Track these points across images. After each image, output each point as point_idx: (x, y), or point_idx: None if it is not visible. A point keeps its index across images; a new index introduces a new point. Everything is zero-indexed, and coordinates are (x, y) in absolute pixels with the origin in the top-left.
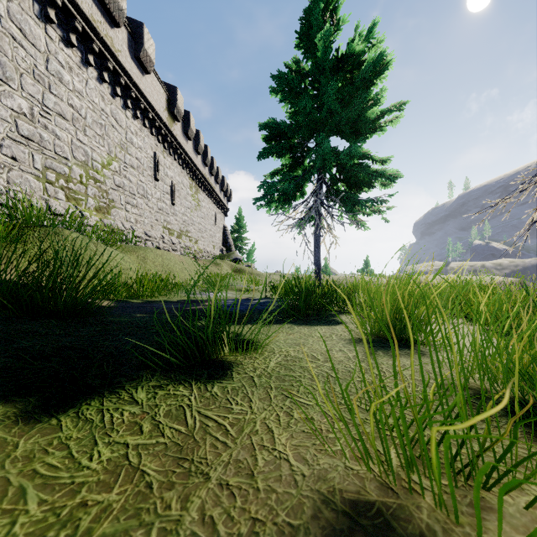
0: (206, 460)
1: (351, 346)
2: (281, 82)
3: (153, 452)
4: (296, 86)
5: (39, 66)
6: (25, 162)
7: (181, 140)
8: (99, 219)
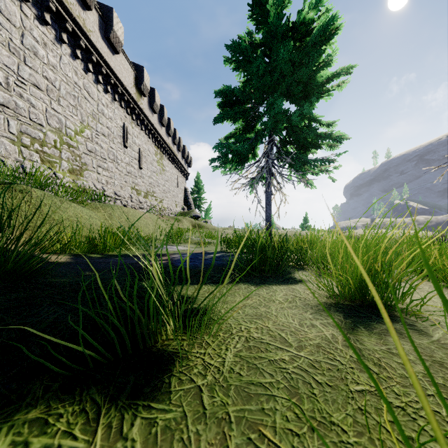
0: None
1: (323, 318)
2: (235, 51)
3: None
4: (249, 55)
5: (15, 40)
6: (0, 126)
7: (147, 113)
8: (72, 180)
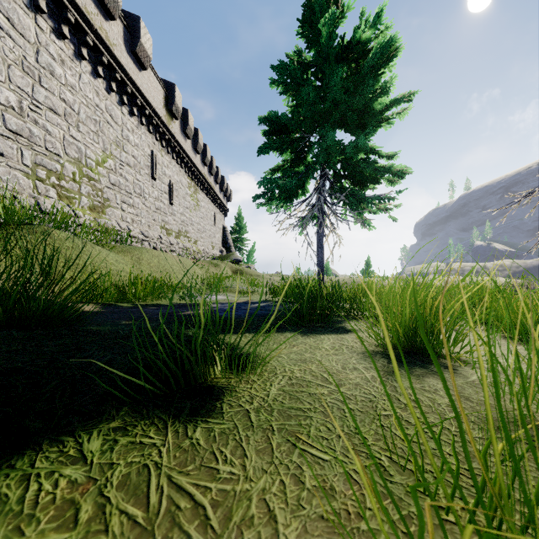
0: None
1: (366, 363)
2: (282, 73)
3: None
4: (298, 77)
5: (29, 58)
6: (13, 158)
7: (180, 138)
8: (93, 218)
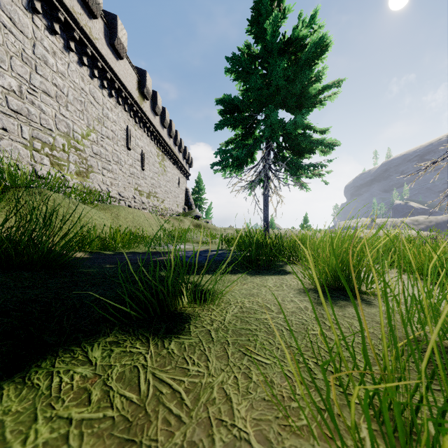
0: (157, 442)
1: (301, 297)
2: (235, 63)
3: (97, 431)
4: (248, 67)
5: (27, 50)
6: (14, 132)
7: (150, 116)
8: (79, 182)
